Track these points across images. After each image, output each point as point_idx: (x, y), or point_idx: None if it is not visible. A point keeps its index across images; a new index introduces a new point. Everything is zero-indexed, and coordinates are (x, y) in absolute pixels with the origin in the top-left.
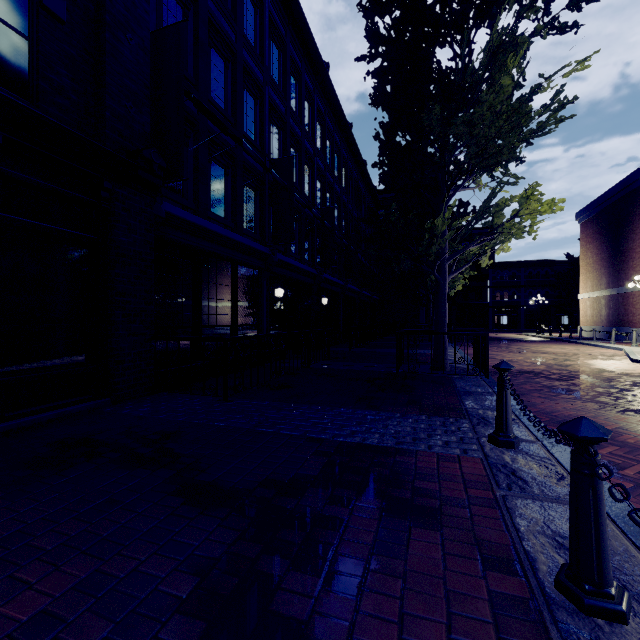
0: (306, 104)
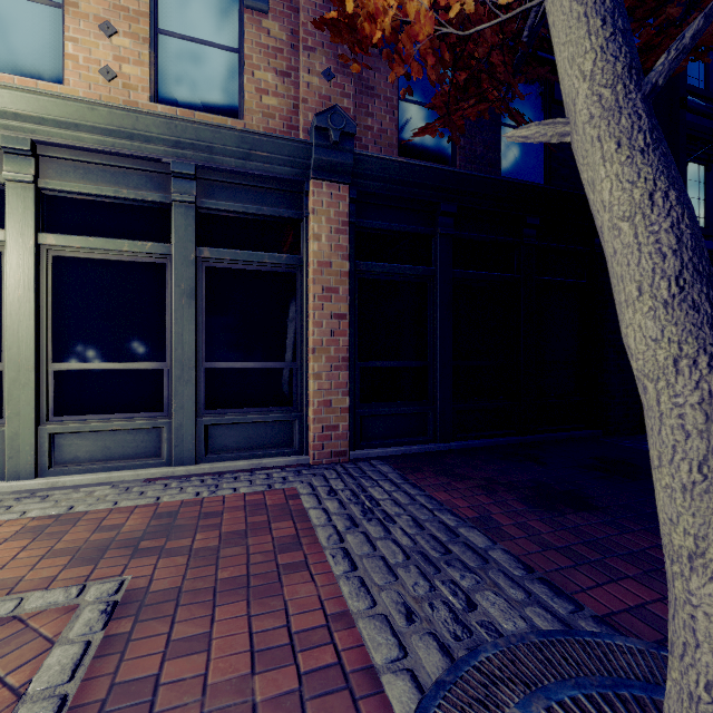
0: None
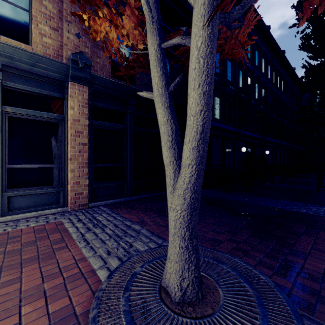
0: (256, 52)
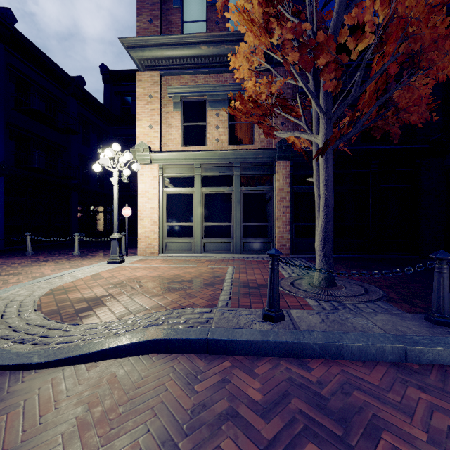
0: None
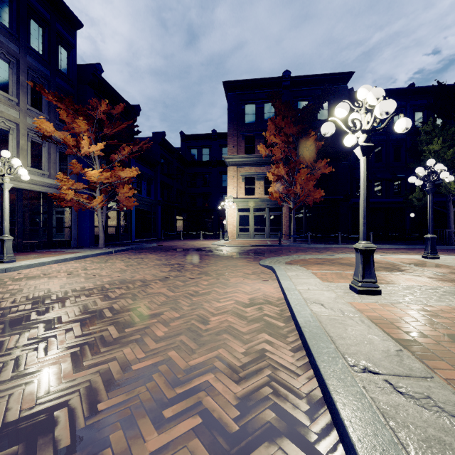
0: None
